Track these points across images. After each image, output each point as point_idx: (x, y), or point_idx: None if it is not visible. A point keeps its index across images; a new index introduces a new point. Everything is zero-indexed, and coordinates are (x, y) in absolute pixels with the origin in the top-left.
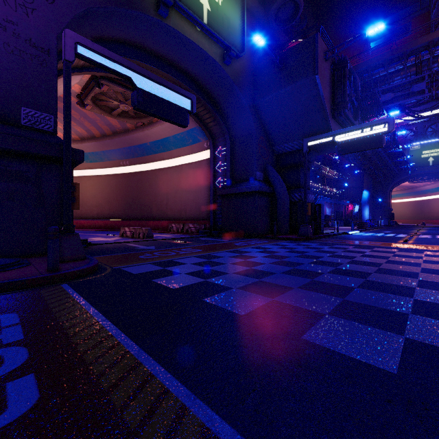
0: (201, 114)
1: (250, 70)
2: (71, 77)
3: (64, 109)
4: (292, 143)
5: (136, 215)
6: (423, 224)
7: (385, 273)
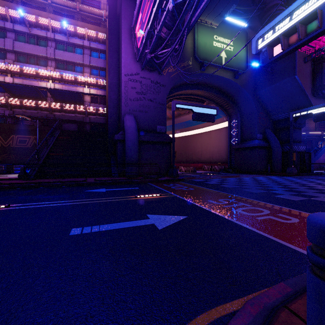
0: (222, 104)
1: (252, 75)
2: None
3: (173, 127)
4: (284, 114)
5: (184, 160)
6: None
7: (300, 186)
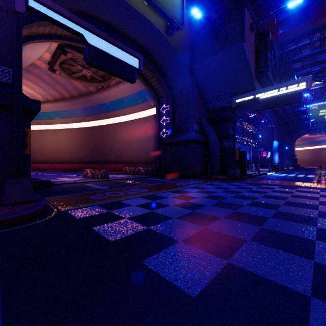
0: (148, 78)
1: (188, 41)
2: (40, 45)
3: (15, 58)
4: (222, 101)
5: (98, 159)
6: (320, 167)
7: None
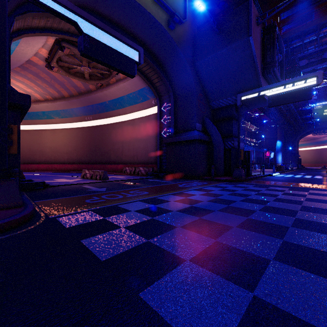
0: (149, 75)
1: (190, 36)
2: (36, 39)
3: None
4: (226, 99)
5: (98, 160)
6: (324, 167)
7: None
